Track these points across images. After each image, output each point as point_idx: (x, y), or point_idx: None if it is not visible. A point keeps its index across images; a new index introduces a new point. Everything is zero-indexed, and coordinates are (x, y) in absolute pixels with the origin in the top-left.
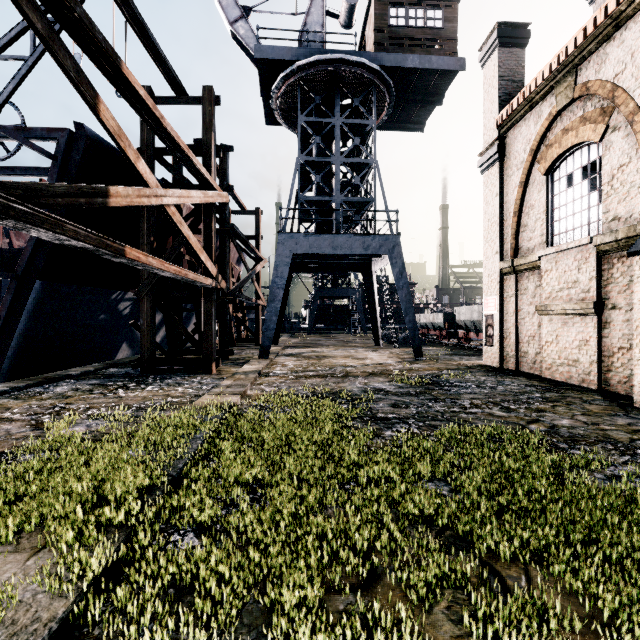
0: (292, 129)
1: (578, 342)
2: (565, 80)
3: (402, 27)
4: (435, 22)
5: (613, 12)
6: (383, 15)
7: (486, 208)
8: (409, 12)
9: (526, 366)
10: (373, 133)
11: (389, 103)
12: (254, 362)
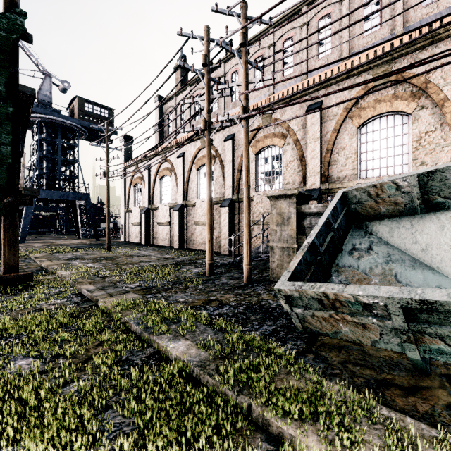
0: (28, 129)
1: (138, 232)
2: (136, 165)
3: (91, 112)
4: (105, 114)
5: (141, 159)
6: (82, 105)
7: (121, 190)
8: (94, 107)
9: (131, 240)
10: (78, 150)
11: (85, 135)
12: (20, 244)
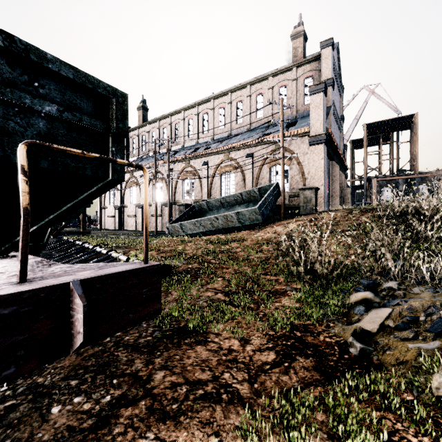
0: None
1: (113, 222)
2: None
3: None
4: None
5: None
6: None
7: None
8: None
9: (106, 227)
10: None
11: None
12: None
